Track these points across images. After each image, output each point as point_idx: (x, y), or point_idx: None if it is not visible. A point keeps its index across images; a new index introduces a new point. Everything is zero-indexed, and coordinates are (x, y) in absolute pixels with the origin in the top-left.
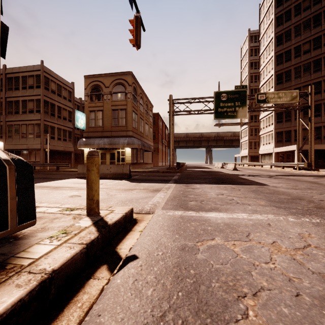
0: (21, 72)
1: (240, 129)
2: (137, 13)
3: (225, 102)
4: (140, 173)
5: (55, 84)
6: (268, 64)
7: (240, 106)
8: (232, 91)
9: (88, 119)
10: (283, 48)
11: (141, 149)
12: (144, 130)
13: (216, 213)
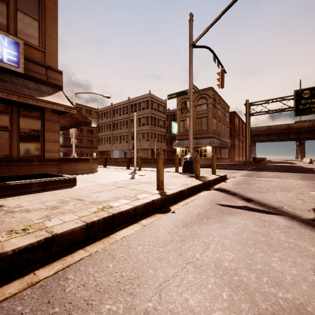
0: (137, 100)
1: None
2: (222, 68)
3: (307, 98)
4: (220, 165)
5: (156, 104)
6: None
7: None
8: None
9: (179, 126)
10: None
11: (219, 146)
12: (222, 130)
13: (263, 178)
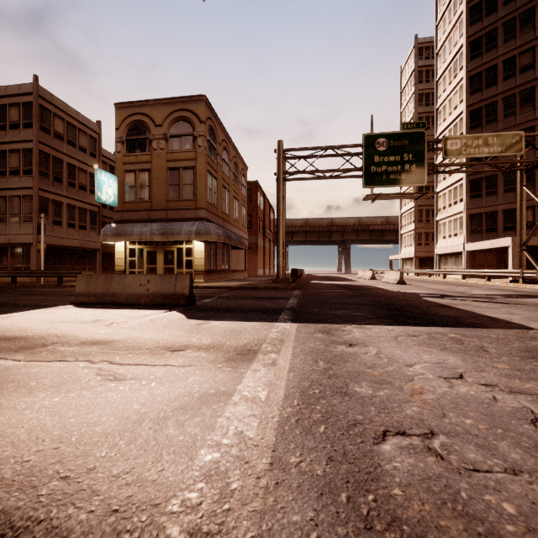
0: None
1: (400, 212)
2: None
3: (383, 154)
4: (219, 291)
5: (63, 122)
6: (454, 93)
7: (413, 163)
8: (397, 134)
9: (123, 187)
10: (482, 63)
11: (225, 245)
12: (232, 209)
13: None
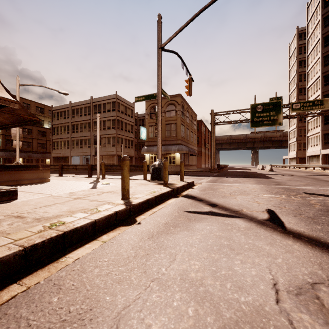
0: (102, 101)
1: (289, 130)
2: (190, 76)
3: (260, 112)
4: (188, 172)
5: (123, 106)
6: (316, 64)
7: (275, 116)
8: (267, 103)
9: (148, 132)
10: None
11: (187, 153)
12: (190, 137)
13: (226, 183)
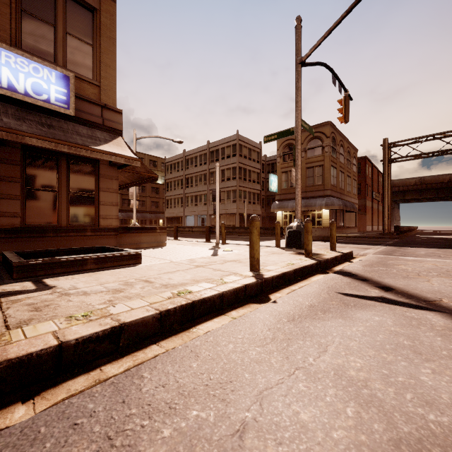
0: (220, 145)
1: None
2: (346, 93)
3: None
4: (343, 238)
5: (246, 149)
6: None
7: None
8: None
9: (280, 181)
10: None
11: (341, 209)
12: (345, 185)
13: (411, 257)
